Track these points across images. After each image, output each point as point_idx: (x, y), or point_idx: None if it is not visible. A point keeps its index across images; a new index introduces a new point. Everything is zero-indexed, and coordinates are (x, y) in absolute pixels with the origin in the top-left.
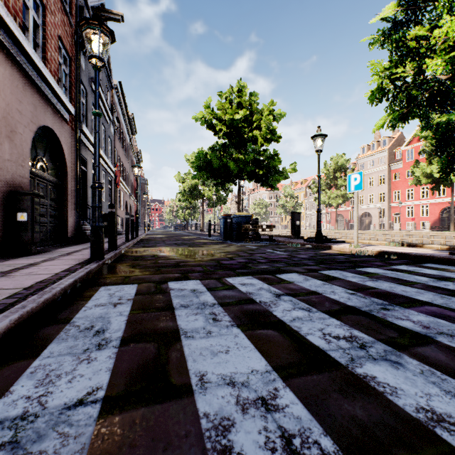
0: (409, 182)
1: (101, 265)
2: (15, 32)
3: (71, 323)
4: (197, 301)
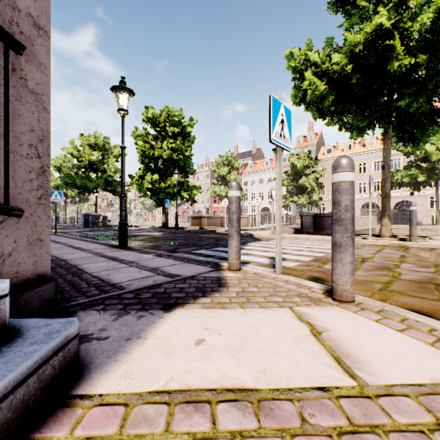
0: (209, 194)
1: None
2: None
3: None
4: (75, 233)
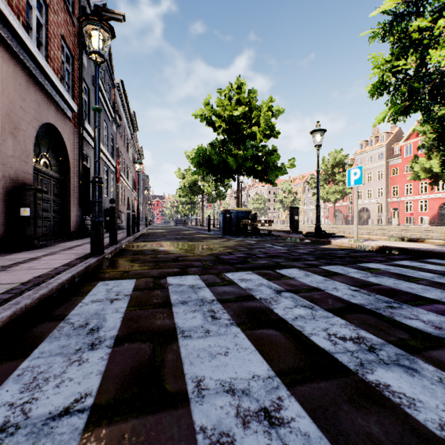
0: (407, 177)
1: (101, 259)
2: (18, 30)
3: (65, 320)
4: (196, 298)
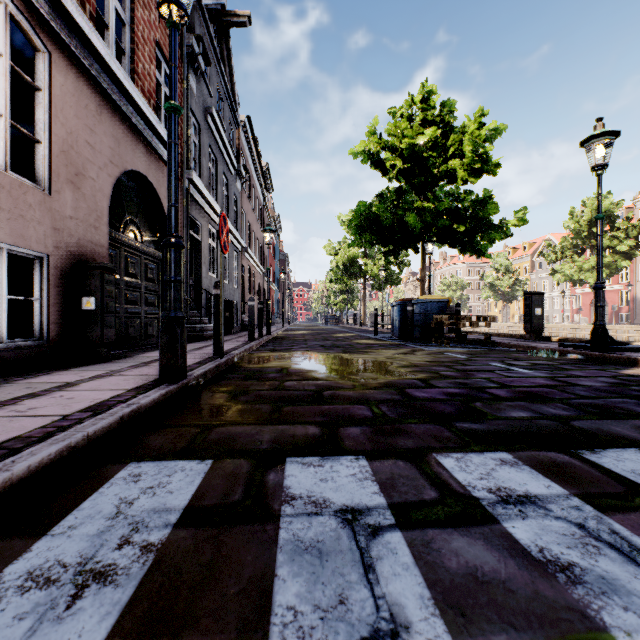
0: None
1: (174, 392)
2: (75, 16)
3: None
4: (367, 616)
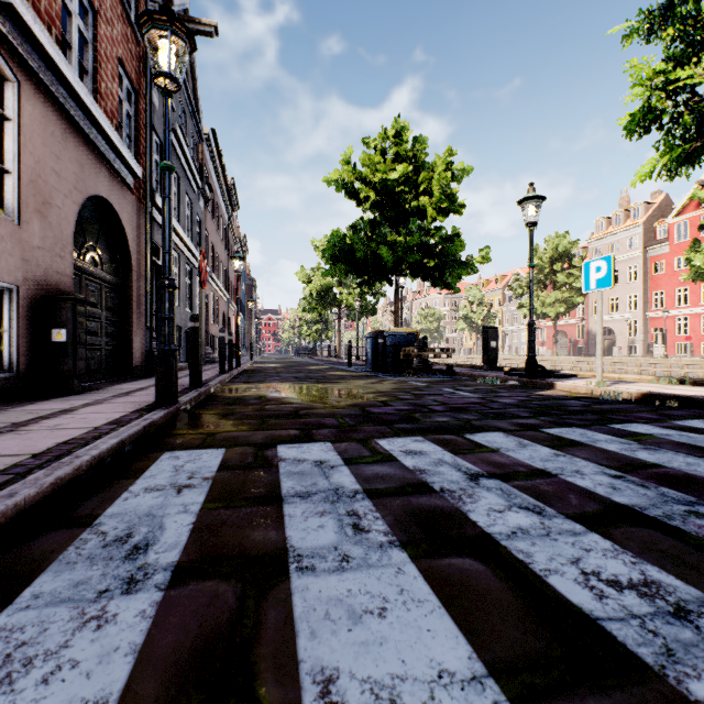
0: (681, 276)
1: (172, 413)
2: (47, 48)
3: (94, 527)
4: (326, 486)
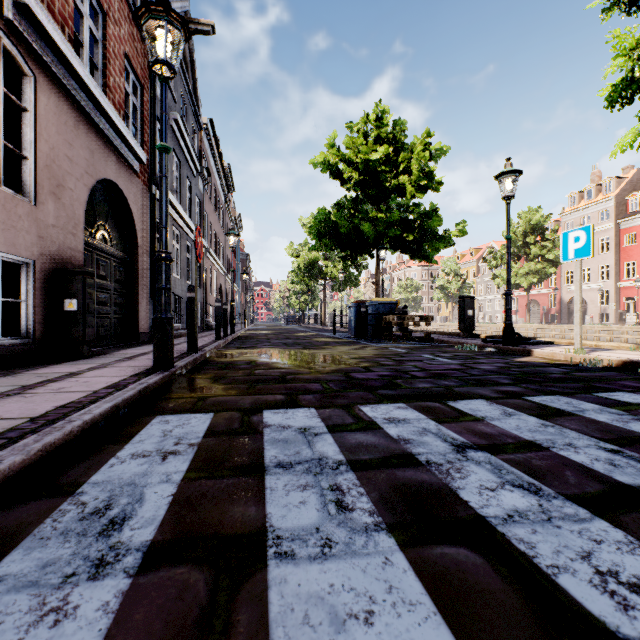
0: None
1: (168, 377)
2: (60, 45)
3: (75, 497)
4: (309, 455)
